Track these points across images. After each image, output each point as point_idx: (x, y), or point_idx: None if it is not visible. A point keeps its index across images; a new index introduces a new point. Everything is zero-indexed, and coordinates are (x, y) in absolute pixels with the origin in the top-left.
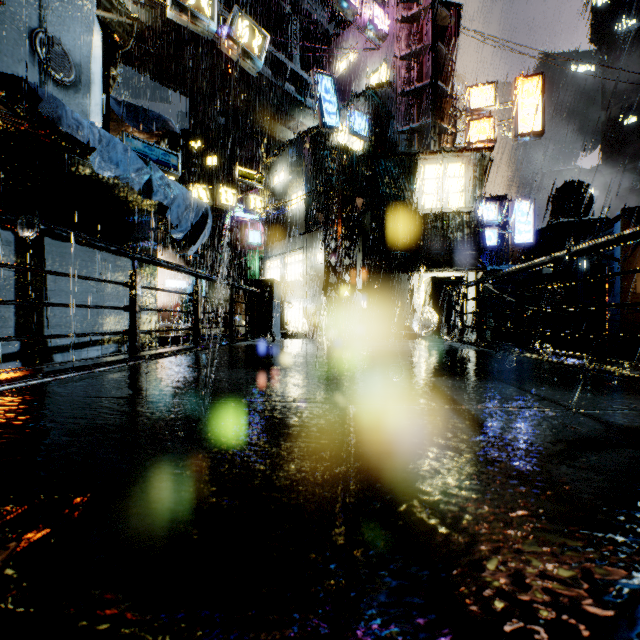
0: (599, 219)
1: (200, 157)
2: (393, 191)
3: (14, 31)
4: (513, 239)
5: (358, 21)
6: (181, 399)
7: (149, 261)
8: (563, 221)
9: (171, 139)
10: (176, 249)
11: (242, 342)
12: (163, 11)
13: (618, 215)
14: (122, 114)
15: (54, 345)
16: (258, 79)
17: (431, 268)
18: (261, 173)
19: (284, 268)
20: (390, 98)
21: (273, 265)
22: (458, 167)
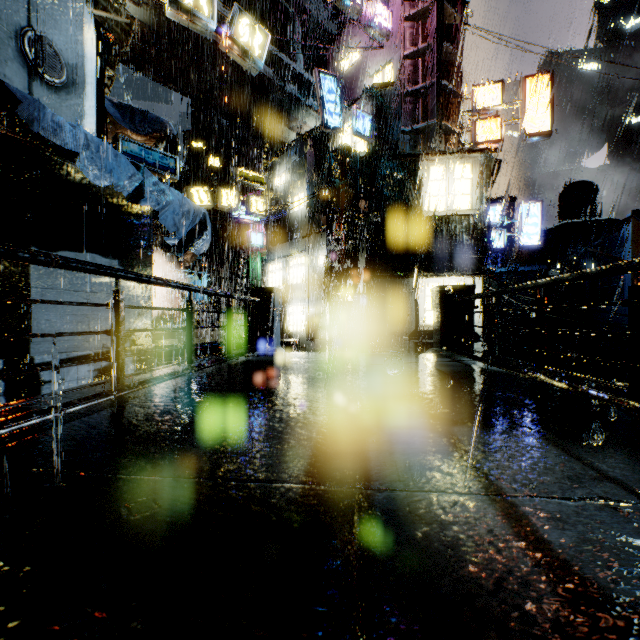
0: (607, 220)
1: (202, 158)
2: (397, 193)
3: (0, 30)
4: (520, 241)
5: (361, 19)
6: (149, 475)
7: (135, 279)
8: (570, 222)
9: (169, 141)
10: (178, 251)
11: (240, 357)
12: (162, 10)
13: (629, 217)
14: (118, 116)
15: (41, 362)
16: (260, 79)
17: (437, 273)
18: (263, 174)
19: (286, 271)
20: (394, 98)
21: (275, 268)
22: (464, 168)
